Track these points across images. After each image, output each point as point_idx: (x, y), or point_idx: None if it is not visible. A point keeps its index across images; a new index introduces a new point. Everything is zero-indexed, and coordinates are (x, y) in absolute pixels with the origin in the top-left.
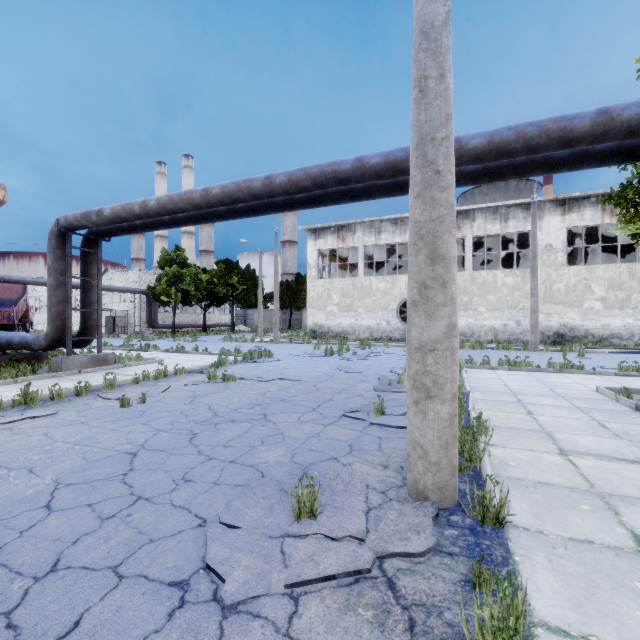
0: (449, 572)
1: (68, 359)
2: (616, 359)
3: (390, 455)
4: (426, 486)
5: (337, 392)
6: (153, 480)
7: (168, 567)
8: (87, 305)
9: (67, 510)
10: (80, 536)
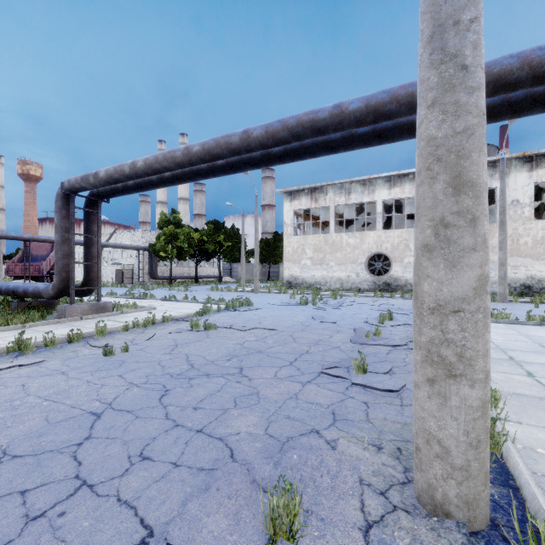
0: None
1: (71, 307)
2: None
3: (381, 429)
4: (447, 498)
5: (313, 343)
6: (107, 455)
7: None
8: (89, 259)
9: None
10: None
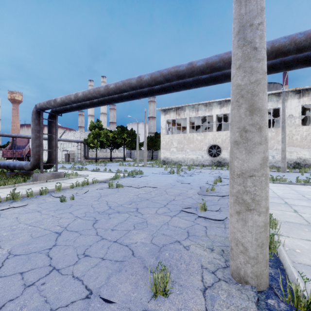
0: None
1: (41, 175)
2: None
3: (213, 240)
4: (246, 273)
5: (177, 195)
6: (65, 254)
7: None
8: (51, 148)
9: (6, 277)
10: (6, 302)
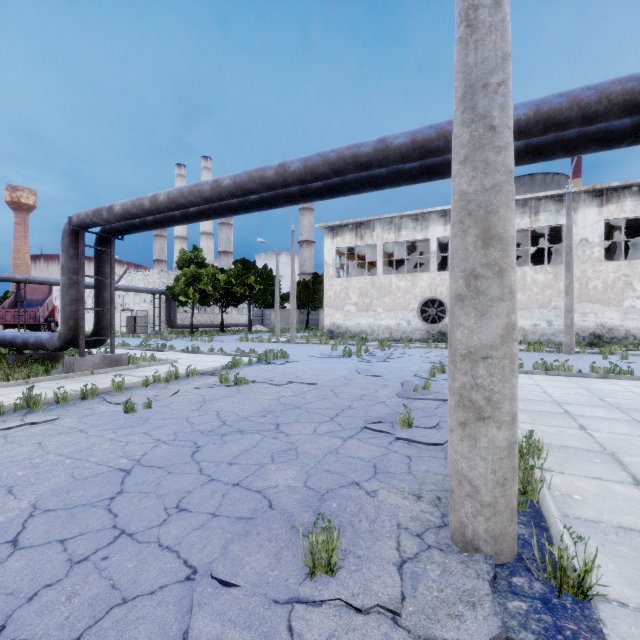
0: None
1: (80, 360)
2: None
3: (423, 481)
4: (477, 533)
5: (357, 398)
6: (142, 508)
7: None
8: (100, 305)
9: (34, 548)
10: (39, 589)
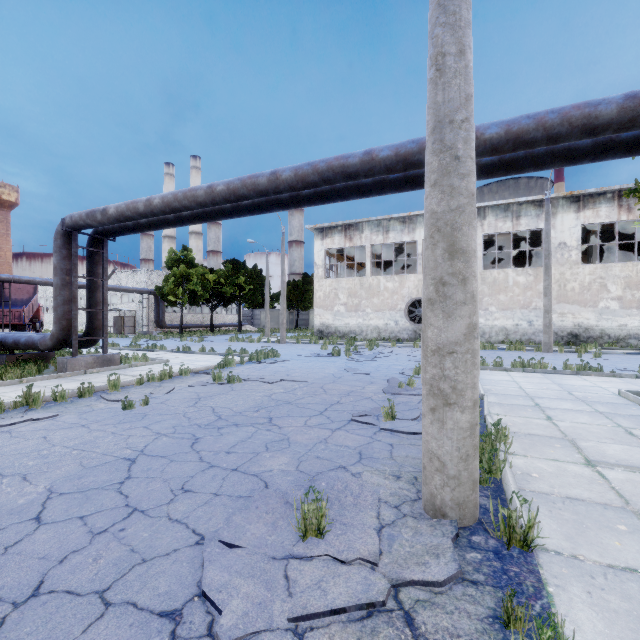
0: (474, 605)
1: (73, 359)
2: (635, 360)
3: (402, 464)
4: (444, 502)
5: (345, 394)
6: (150, 490)
7: (160, 593)
8: (93, 305)
9: (57, 523)
10: (68, 554)
